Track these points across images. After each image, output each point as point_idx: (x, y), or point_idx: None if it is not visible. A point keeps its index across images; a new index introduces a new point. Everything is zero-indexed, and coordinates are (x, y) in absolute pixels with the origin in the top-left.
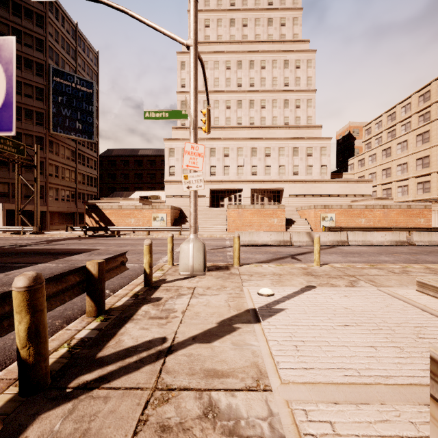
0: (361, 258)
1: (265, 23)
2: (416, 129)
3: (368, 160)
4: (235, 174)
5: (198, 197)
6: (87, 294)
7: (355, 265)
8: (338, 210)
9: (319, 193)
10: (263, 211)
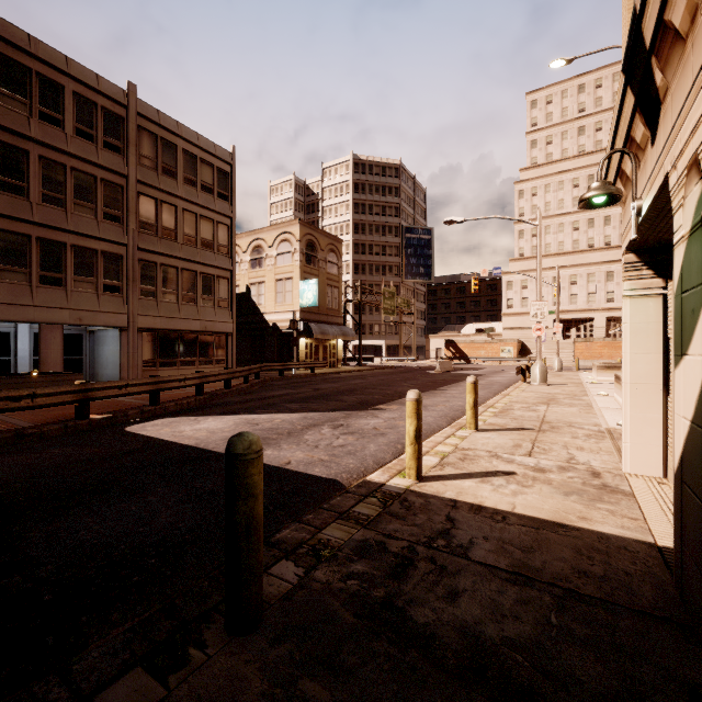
0: None
1: None
2: None
3: None
4: (584, 303)
5: None
6: None
7: None
8: None
9: None
10: (615, 343)
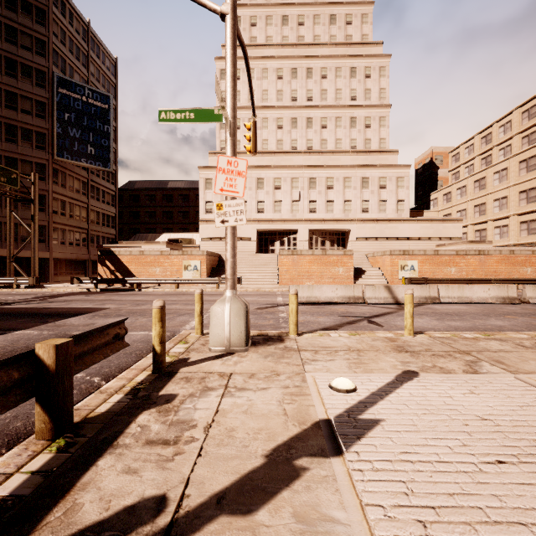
0: (464, 322)
1: (327, 21)
2: (519, 154)
3: (456, 194)
4: (288, 212)
5: (241, 240)
6: (37, 400)
7: (463, 333)
8: (421, 257)
9: (395, 235)
10: (325, 257)
